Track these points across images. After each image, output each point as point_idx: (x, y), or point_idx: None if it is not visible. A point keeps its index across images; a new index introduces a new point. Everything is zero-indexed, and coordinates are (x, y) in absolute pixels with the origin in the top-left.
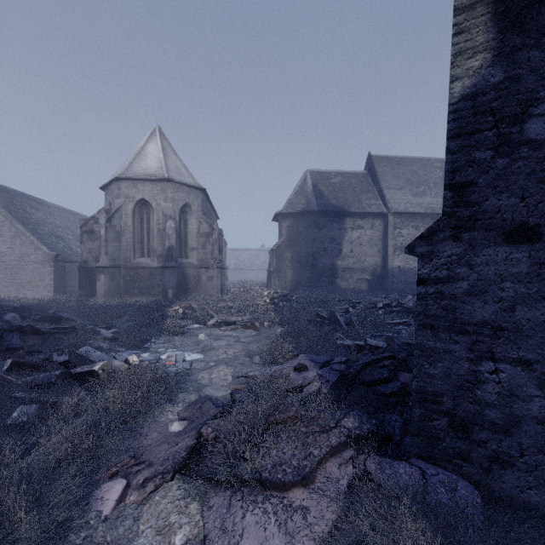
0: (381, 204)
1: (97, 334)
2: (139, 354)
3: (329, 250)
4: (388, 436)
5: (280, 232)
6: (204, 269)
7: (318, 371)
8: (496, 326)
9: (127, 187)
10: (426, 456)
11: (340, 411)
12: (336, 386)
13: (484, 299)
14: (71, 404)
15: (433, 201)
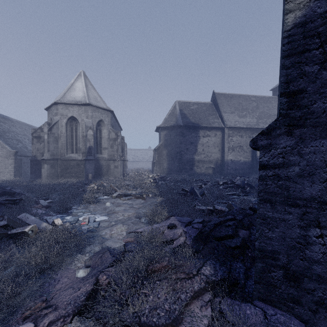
0: (221, 122)
1: (37, 203)
2: (64, 217)
3: (190, 150)
4: (236, 281)
5: (160, 139)
6: (112, 161)
7: (184, 229)
8: (321, 201)
9: (62, 109)
10: (266, 299)
11: (199, 260)
12: (196, 239)
13: (312, 180)
14: (3, 259)
15: (251, 120)
